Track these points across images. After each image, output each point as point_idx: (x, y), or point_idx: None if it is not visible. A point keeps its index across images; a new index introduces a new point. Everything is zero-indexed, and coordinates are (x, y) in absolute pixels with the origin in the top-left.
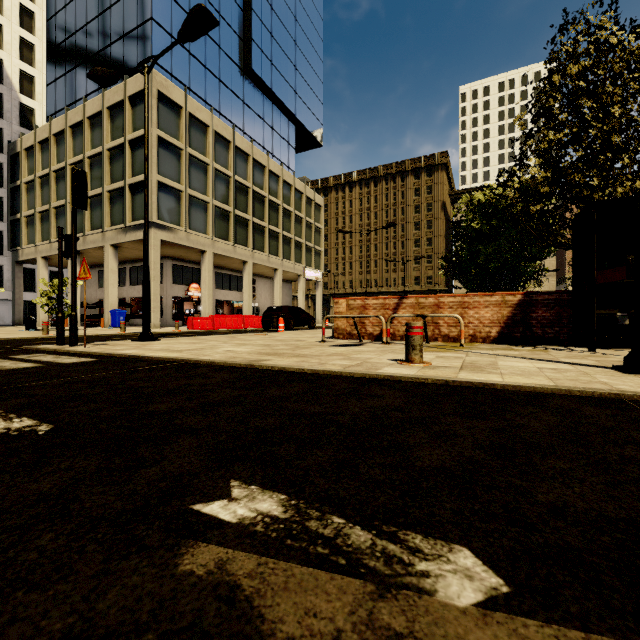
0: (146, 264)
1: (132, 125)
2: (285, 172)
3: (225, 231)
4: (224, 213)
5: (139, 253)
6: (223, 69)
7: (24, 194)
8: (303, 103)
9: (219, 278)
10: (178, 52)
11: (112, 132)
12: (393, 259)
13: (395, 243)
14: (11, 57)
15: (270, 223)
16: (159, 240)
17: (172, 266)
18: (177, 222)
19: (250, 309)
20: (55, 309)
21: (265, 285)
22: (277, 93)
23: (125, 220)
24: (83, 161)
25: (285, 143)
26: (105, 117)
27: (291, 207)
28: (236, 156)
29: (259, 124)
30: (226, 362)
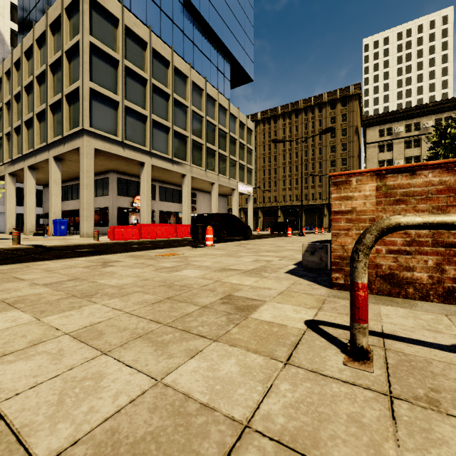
0: None
1: (69, 37)
2: (221, 97)
3: (164, 145)
4: (163, 128)
5: None
6: None
7: None
8: (237, 41)
9: (163, 191)
10: None
11: (54, 49)
12: (311, 177)
13: (313, 164)
14: (4, 19)
15: (207, 141)
16: (93, 148)
17: (118, 179)
18: (113, 132)
19: (188, 218)
20: None
21: (204, 198)
22: (214, 28)
23: (62, 130)
24: (32, 81)
25: (221, 75)
26: (48, 35)
27: (226, 129)
28: (175, 76)
29: (198, 55)
30: None
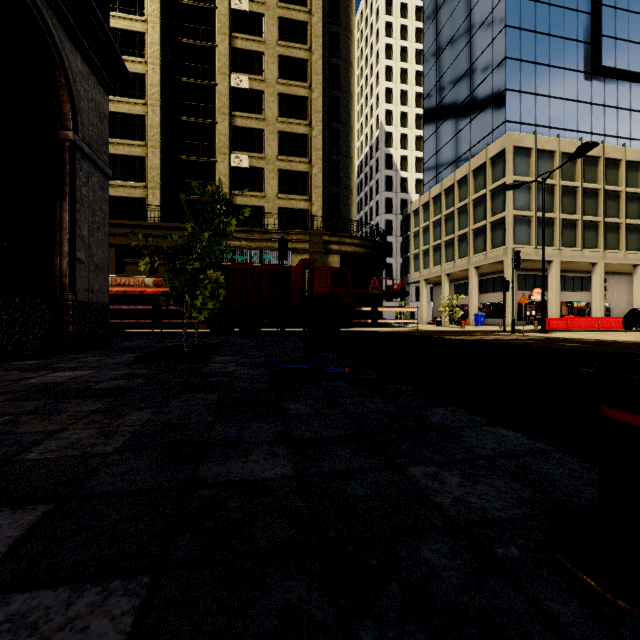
0: (543, 290)
1: (491, 178)
2: None
3: (571, 239)
4: (570, 222)
5: (491, 269)
6: (567, 86)
7: (412, 240)
8: None
9: (561, 281)
10: (525, 101)
11: (475, 187)
12: None
13: None
14: (396, 150)
15: (627, 217)
16: None
17: (517, 276)
18: (527, 242)
19: (600, 310)
20: (450, 314)
21: (618, 282)
22: (637, 69)
23: (486, 249)
24: (453, 212)
25: None
26: (470, 178)
27: None
28: (583, 164)
29: (611, 115)
30: (622, 341)
